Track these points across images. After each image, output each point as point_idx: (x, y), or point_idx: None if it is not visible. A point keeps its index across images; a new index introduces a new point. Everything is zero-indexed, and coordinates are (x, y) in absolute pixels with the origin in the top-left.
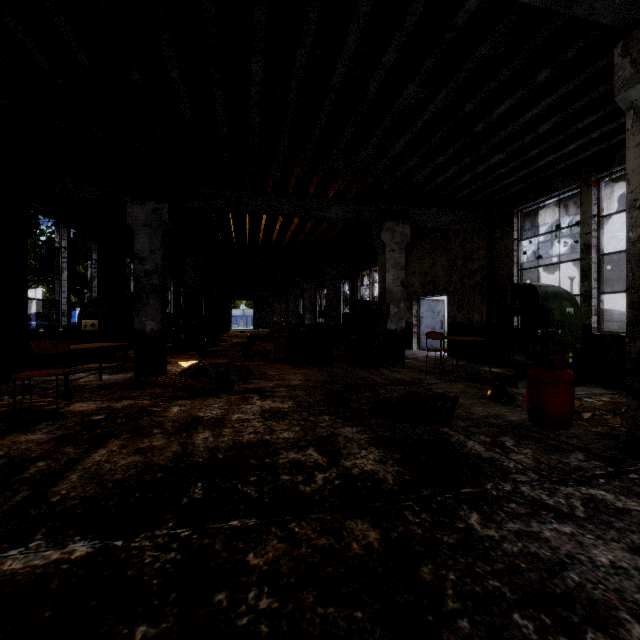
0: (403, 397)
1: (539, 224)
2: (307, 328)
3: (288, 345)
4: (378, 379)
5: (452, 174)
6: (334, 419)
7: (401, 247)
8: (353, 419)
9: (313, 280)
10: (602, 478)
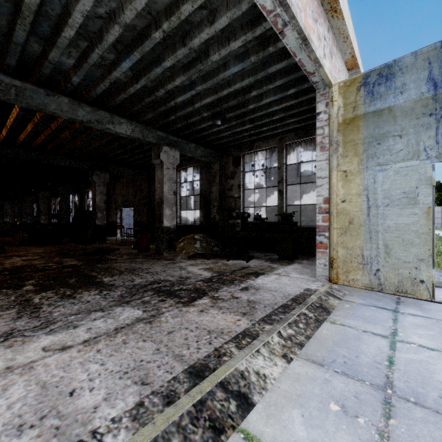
0: (95, 250)
1: (188, 174)
2: (43, 226)
3: (30, 235)
4: (89, 247)
5: (127, 156)
6: (61, 258)
7: (104, 184)
8: (70, 257)
9: (48, 192)
10: (141, 258)
